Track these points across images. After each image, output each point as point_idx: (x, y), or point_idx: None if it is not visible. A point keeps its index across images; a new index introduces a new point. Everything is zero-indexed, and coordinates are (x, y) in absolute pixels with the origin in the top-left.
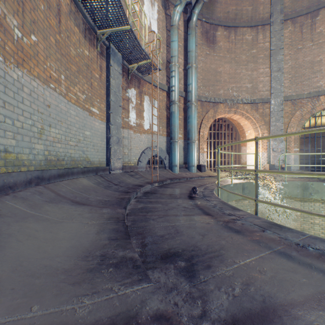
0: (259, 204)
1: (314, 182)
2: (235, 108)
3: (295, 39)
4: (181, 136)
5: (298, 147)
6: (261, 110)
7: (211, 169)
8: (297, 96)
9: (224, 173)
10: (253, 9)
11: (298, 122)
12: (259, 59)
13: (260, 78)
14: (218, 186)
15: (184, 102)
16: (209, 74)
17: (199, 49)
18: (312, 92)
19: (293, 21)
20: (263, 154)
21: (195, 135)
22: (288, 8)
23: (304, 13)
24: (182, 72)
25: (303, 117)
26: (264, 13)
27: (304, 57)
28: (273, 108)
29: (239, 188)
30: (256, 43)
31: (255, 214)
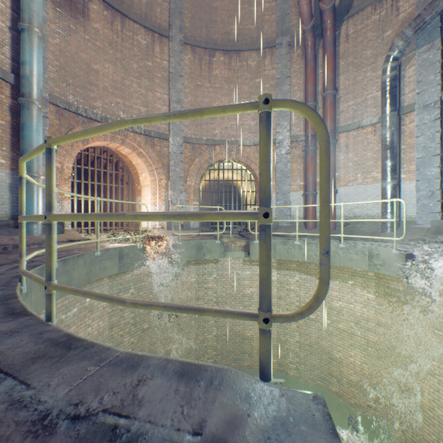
0: (149, 277)
1: (208, 240)
2: (123, 136)
3: (195, 73)
4: (5, 163)
5: (198, 200)
6: (159, 148)
7: (88, 230)
8: (197, 140)
9: (111, 236)
10: (148, 5)
11: (198, 171)
12: (157, 78)
13: (157, 105)
14: (22, 259)
15: (14, 95)
16: (77, 66)
17: (54, 10)
18: (210, 139)
19: (194, 49)
20: (161, 207)
21: (39, 165)
22: (189, 31)
23: (204, 46)
24: (8, 32)
25: (202, 166)
26: (162, 19)
27: (204, 97)
28: (173, 148)
29: (115, 257)
30: (152, 54)
31: (47, 318)
